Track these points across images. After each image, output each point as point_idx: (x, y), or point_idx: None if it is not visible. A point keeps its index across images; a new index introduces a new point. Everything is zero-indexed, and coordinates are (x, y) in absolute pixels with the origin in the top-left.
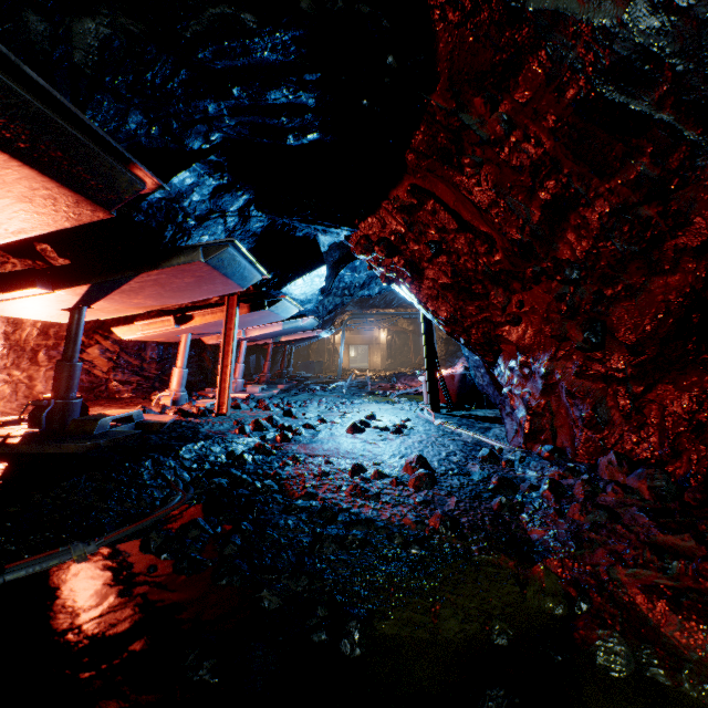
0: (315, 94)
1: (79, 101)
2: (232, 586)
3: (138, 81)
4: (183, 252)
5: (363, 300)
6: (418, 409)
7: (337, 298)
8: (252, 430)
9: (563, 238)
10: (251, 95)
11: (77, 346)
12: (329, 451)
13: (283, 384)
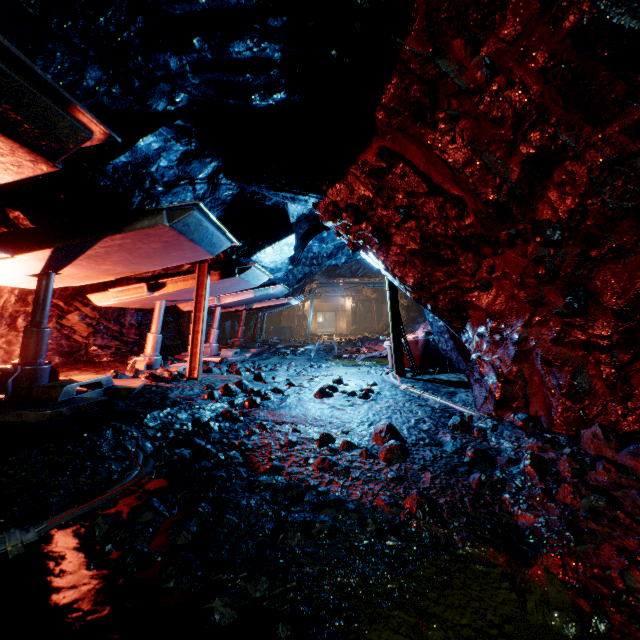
0: (281, 45)
1: (27, 49)
2: (181, 590)
3: (90, 27)
4: (146, 216)
5: (330, 270)
6: (384, 373)
7: (306, 267)
8: (221, 395)
9: (543, 197)
10: (214, 47)
11: (46, 312)
12: (296, 418)
13: (256, 348)
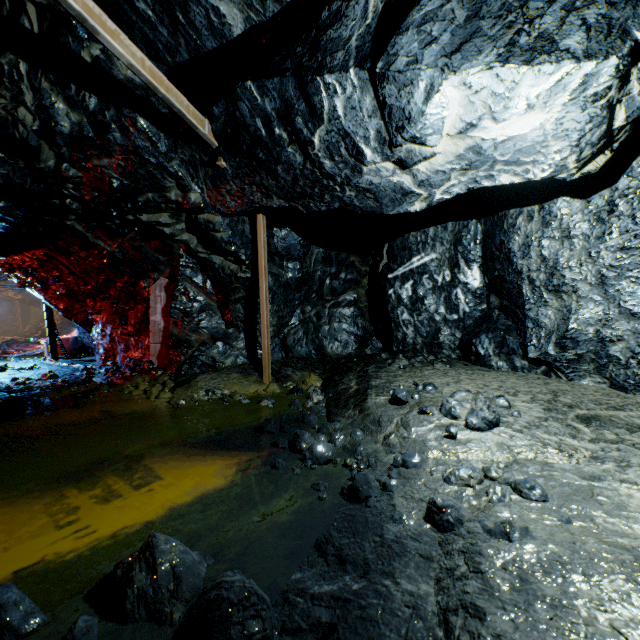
0: None
1: None
2: None
3: None
4: None
5: None
6: (43, 360)
7: None
8: None
9: (112, 288)
10: None
11: None
12: None
13: None
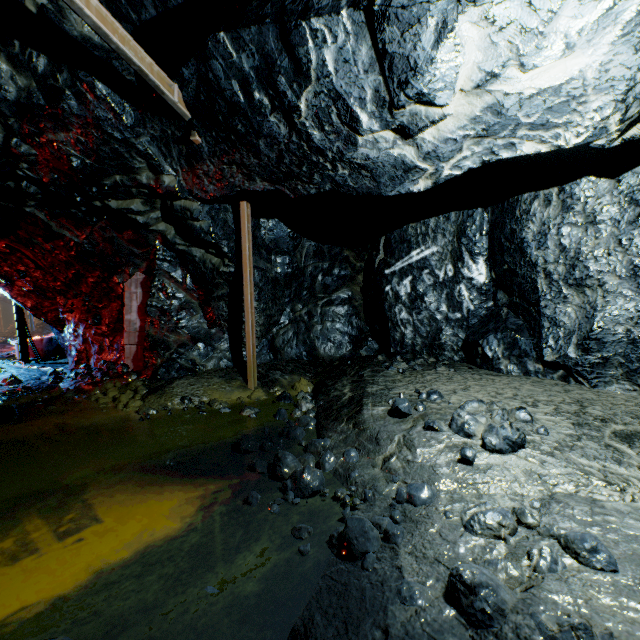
0: None
1: None
2: None
3: None
4: None
5: None
6: (11, 362)
7: None
8: None
9: (84, 285)
10: None
11: None
12: None
13: None
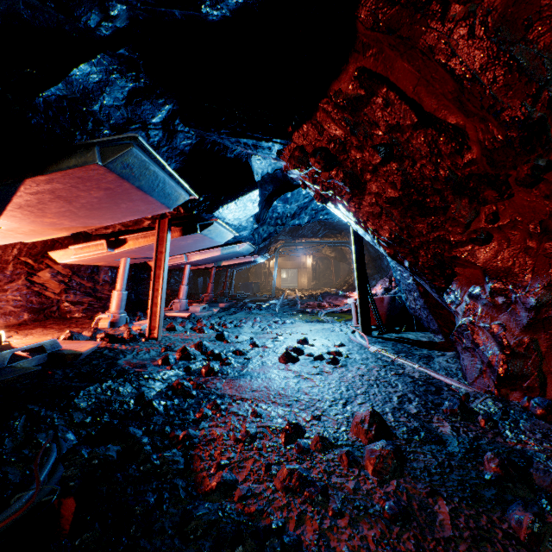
0: None
1: None
2: None
3: None
4: (74, 153)
5: (293, 230)
6: (350, 332)
7: (271, 227)
8: (178, 359)
9: None
10: None
11: None
12: (257, 393)
13: (224, 303)
